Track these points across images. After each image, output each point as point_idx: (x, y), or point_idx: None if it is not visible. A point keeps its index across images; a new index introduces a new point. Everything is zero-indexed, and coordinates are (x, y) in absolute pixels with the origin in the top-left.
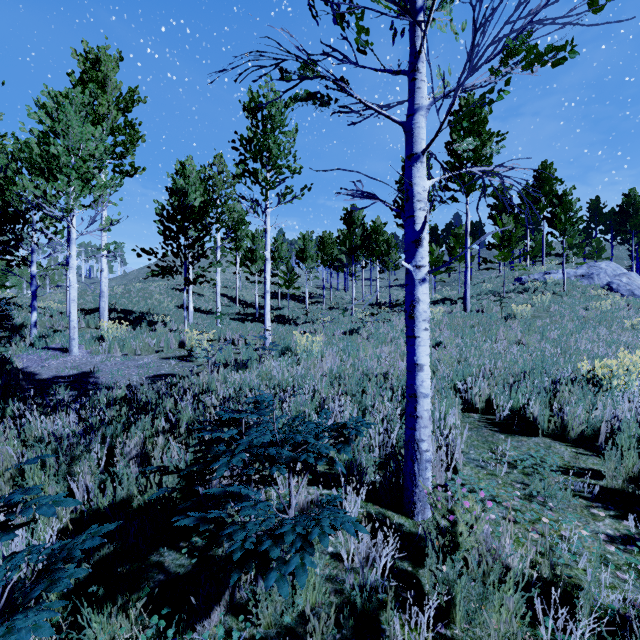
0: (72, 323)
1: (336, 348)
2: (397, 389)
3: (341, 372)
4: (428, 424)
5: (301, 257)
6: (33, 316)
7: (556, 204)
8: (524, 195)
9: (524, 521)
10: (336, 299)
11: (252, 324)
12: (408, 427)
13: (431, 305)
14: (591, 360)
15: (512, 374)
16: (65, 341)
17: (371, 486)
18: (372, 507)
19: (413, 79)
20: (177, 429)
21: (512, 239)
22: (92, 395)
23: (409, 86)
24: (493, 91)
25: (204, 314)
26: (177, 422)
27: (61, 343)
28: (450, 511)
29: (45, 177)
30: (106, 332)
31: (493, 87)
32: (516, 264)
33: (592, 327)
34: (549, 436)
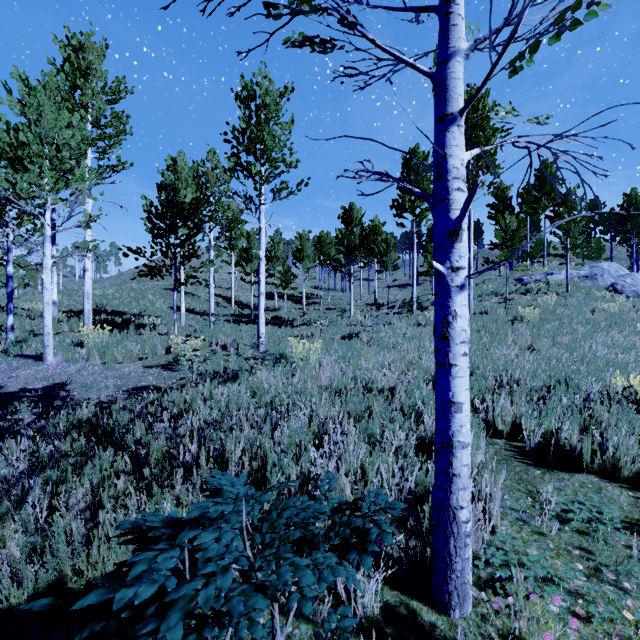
0: (46, 328)
1: (335, 355)
2: (407, 408)
3: (342, 385)
4: (468, 484)
5: (298, 257)
6: (9, 320)
7: (559, 203)
8: (524, 194)
9: (601, 619)
10: (334, 300)
11: (247, 326)
12: (440, 487)
13: (432, 306)
14: (613, 369)
15: (535, 389)
16: (42, 347)
17: (390, 571)
18: (390, 593)
19: (447, 13)
20: (146, 464)
21: (515, 239)
22: (52, 417)
23: (441, 24)
24: (579, 7)
25: (198, 315)
26: (147, 454)
27: (35, 350)
28: (518, 639)
29: (15, 168)
30: (86, 337)
31: (579, 1)
32: (519, 264)
33: (604, 331)
34: (595, 472)
